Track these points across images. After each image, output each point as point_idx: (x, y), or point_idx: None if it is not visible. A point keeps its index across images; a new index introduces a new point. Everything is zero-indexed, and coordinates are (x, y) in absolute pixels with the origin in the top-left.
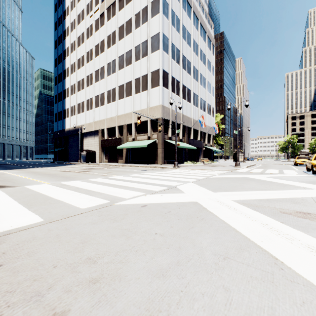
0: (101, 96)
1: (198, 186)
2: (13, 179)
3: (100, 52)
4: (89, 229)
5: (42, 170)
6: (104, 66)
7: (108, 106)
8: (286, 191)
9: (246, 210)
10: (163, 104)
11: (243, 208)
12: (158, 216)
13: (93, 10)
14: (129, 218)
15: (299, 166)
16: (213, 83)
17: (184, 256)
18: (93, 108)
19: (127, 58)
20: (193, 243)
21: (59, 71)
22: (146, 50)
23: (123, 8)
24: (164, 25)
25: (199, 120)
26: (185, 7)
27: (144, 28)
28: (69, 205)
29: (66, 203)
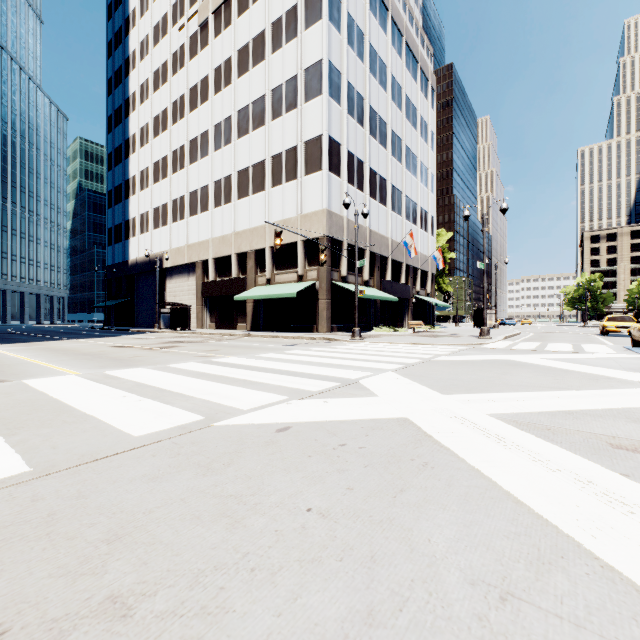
0: (202, 192)
1: (407, 381)
2: (3, 364)
3: (200, 101)
4: (138, 495)
5: (75, 345)
6: (208, 131)
7: (216, 213)
8: (606, 393)
9: (527, 440)
10: (330, 208)
11: (520, 436)
12: (315, 457)
13: (185, 16)
14: (244, 463)
15: (613, 337)
16: (431, 166)
17: (388, 589)
18: (185, 217)
19: (256, 112)
20: (409, 541)
21: (116, 142)
22: (294, 97)
23: (247, 11)
24: (332, 45)
25: (403, 242)
26: (375, 9)
27: (291, 51)
28: (107, 426)
29: (101, 423)
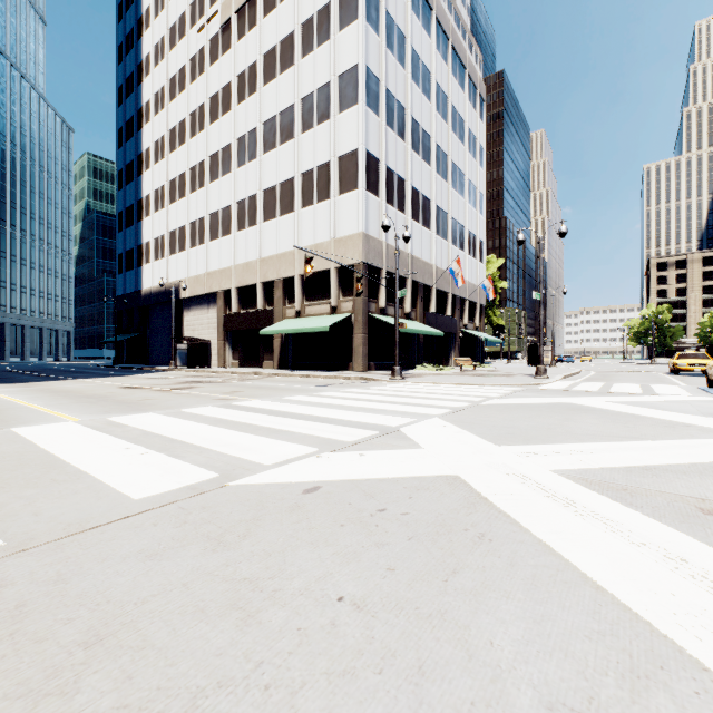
0: (224, 214)
1: (456, 429)
2: None
3: (221, 111)
4: (131, 579)
5: (79, 386)
6: (230, 145)
7: (239, 237)
8: (686, 443)
9: (601, 503)
10: (367, 231)
11: (592, 498)
12: (349, 526)
13: (204, 16)
14: (262, 534)
15: (685, 376)
16: (481, 184)
17: None
18: (204, 241)
19: (284, 124)
20: (466, 643)
21: (128, 158)
22: (327, 106)
23: (273, 10)
24: (370, 49)
25: (450, 270)
26: (418, 8)
27: (324, 55)
28: (103, 486)
29: (97, 481)
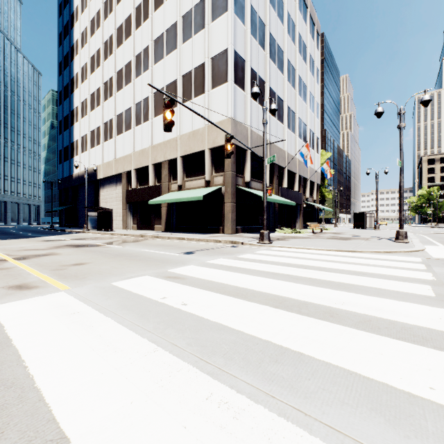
0: (126, 114)
1: None
2: None
3: (124, 37)
4: None
5: None
6: (131, 62)
7: (137, 130)
8: None
9: None
10: (235, 117)
11: None
12: None
13: None
14: None
15: None
16: (317, 96)
17: None
18: (113, 136)
19: (169, 39)
20: None
21: (65, 82)
22: (202, 18)
23: None
24: None
25: (300, 153)
26: None
27: None
28: None
29: None
